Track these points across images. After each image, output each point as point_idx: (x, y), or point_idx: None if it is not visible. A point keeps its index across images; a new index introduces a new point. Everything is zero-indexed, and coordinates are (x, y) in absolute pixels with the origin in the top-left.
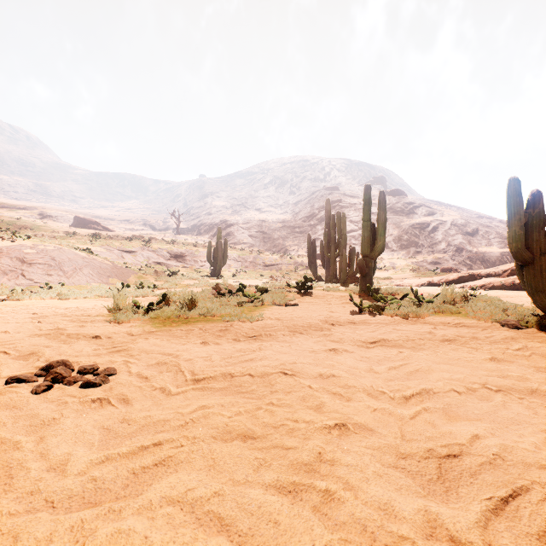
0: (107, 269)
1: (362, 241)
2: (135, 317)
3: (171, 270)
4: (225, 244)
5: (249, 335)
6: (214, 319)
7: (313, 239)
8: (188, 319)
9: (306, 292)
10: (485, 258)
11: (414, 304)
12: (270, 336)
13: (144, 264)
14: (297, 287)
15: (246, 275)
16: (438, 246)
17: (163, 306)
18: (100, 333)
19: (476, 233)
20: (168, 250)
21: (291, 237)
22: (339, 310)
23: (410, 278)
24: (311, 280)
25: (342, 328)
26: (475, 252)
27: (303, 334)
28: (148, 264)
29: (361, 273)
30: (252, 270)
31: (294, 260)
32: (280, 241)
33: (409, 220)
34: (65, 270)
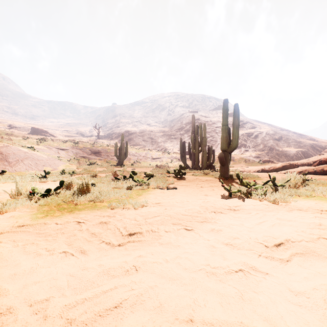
0: (43, 160)
1: (221, 140)
2: (24, 205)
3: (91, 161)
4: (126, 144)
5: (128, 234)
6: (102, 205)
7: (184, 141)
8: (77, 206)
9: (181, 176)
10: (286, 154)
11: (272, 188)
12: (153, 233)
13: (73, 158)
14: (174, 173)
15: (140, 164)
16: (259, 147)
17: (60, 192)
18: None
19: (281, 139)
20: (90, 148)
21: (169, 141)
22: (212, 193)
23: (245, 166)
24: (185, 168)
25: (225, 217)
26: (281, 151)
27: (189, 232)
28: (75, 157)
29: (221, 163)
30: (144, 161)
31: (171, 155)
32: (162, 144)
33: (241, 131)
34: (9, 161)
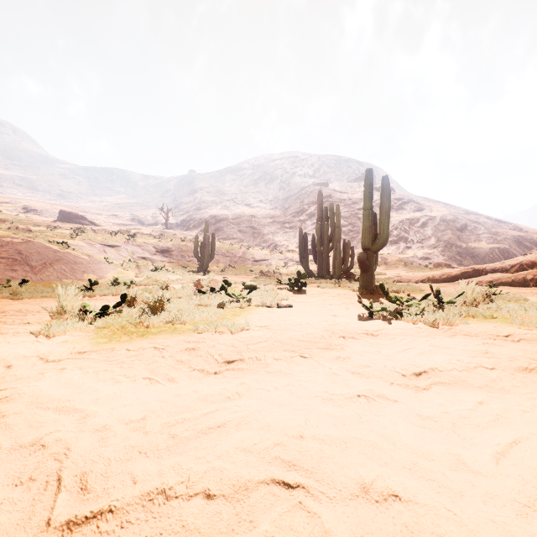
0: (83, 264)
1: (362, 232)
2: (76, 327)
3: (157, 266)
4: (213, 238)
5: (225, 361)
6: (184, 328)
7: (305, 232)
8: (149, 329)
9: (300, 289)
10: (474, 254)
11: (434, 306)
12: (257, 361)
13: (128, 259)
14: (289, 283)
15: (234, 270)
16: (428, 241)
17: (122, 310)
18: (0, 358)
19: (465, 228)
20: (154, 244)
21: (281, 232)
22: (344, 313)
23: (404, 274)
24: (306, 276)
25: (358, 343)
26: (465, 248)
27: (306, 359)
28: (132, 258)
29: (361, 268)
30: (241, 265)
31: (284, 255)
32: (270, 237)
33: (399, 216)
34: (32, 265)
